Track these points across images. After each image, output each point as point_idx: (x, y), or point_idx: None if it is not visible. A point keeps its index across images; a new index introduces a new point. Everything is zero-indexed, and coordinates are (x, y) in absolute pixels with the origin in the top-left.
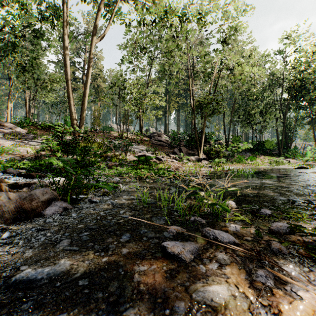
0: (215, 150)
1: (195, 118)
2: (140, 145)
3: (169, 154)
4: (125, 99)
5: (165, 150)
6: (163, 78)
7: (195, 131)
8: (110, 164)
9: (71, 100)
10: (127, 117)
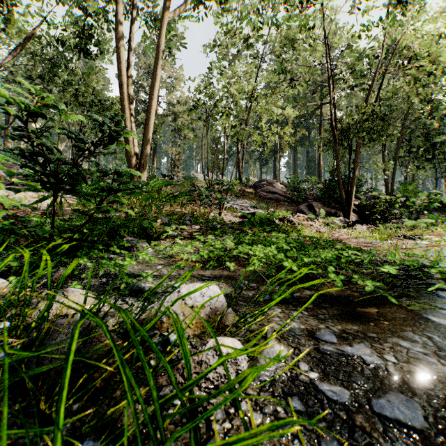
0: (380, 206)
1: (337, 151)
2: (240, 199)
3: (292, 213)
4: (219, 110)
5: (283, 207)
6: (278, 87)
7: (338, 173)
8: (190, 229)
9: (127, 119)
10: (217, 162)
